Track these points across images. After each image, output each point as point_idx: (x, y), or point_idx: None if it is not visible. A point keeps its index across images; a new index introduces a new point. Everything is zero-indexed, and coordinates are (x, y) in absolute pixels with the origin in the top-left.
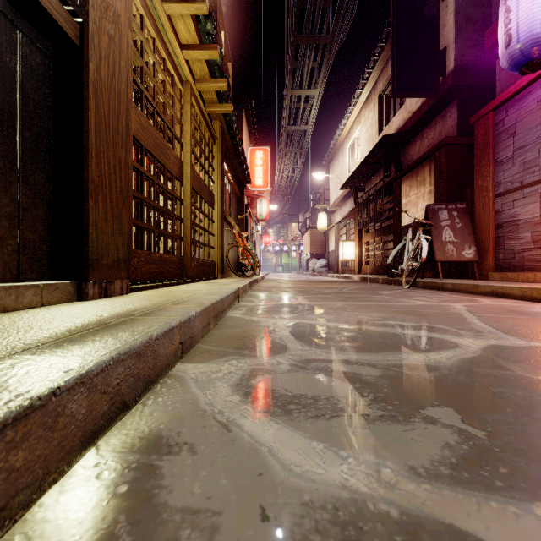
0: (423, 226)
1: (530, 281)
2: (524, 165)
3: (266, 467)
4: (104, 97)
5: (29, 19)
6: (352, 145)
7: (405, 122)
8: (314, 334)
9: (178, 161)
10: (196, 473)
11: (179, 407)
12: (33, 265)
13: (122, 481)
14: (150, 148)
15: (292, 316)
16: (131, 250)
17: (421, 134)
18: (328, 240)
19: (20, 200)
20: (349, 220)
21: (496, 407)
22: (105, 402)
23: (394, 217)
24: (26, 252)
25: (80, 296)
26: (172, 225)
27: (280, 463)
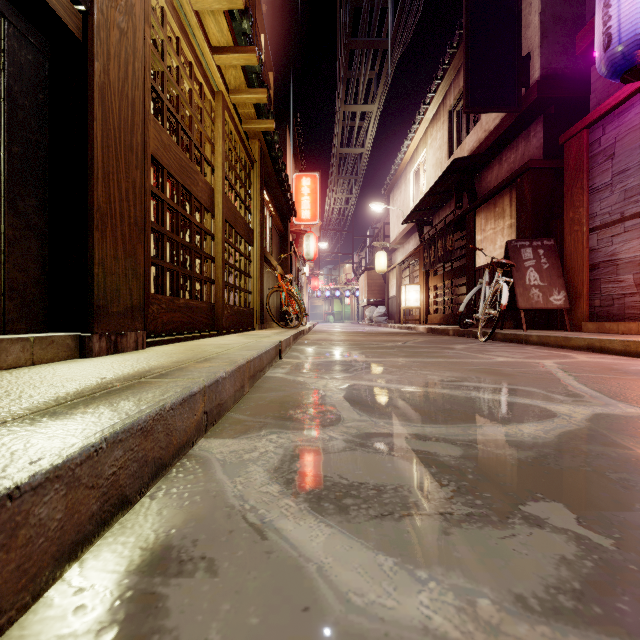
0: (502, 266)
1: (633, 333)
2: (625, 193)
3: (314, 597)
4: (113, 105)
5: (17, 4)
6: (417, 171)
7: (480, 143)
8: (375, 399)
9: (208, 187)
10: (215, 607)
11: (198, 502)
12: (23, 314)
13: (108, 620)
14: (172, 171)
15: (346, 376)
16: (149, 295)
17: (499, 157)
18: (388, 284)
19: (6, 232)
20: (413, 260)
21: (620, 502)
22: (94, 500)
23: (467, 256)
24: (14, 297)
25: (83, 352)
26: (200, 265)
27: (333, 590)
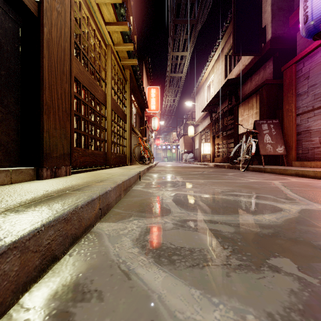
0: (252, 133)
1: (318, 167)
2: (314, 96)
3: (156, 314)
4: (54, 50)
5: None
6: (209, 85)
7: (241, 71)
8: (188, 201)
9: (103, 93)
10: (101, 320)
11: (95, 258)
12: (6, 157)
13: None
14: (85, 84)
15: (173, 189)
16: (73, 148)
17: (250, 78)
18: (194, 142)
19: None
20: (207, 130)
21: (320, 258)
22: (37, 258)
23: (234, 128)
24: (2, 148)
25: (38, 177)
26: (99, 132)
27: (167, 310)
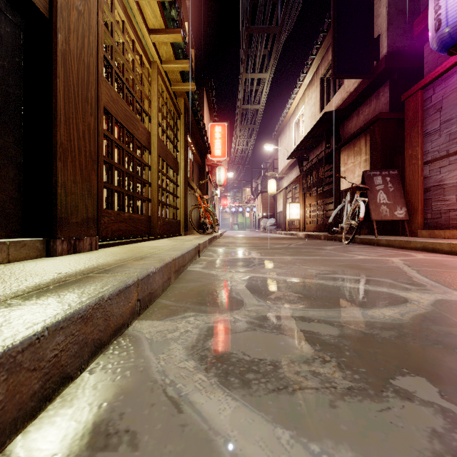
0: (360, 189)
1: (455, 238)
2: (450, 136)
3: None
4: (73, 67)
5: None
6: (298, 122)
7: (343, 101)
8: (269, 288)
9: (146, 131)
10: None
11: (128, 377)
12: (2, 223)
13: None
14: (119, 118)
15: (247, 270)
16: (101, 210)
17: (357, 111)
18: (277, 202)
19: None
20: (295, 185)
21: None
22: (35, 380)
23: (334, 183)
24: None
25: (49, 252)
26: (140, 188)
27: None
